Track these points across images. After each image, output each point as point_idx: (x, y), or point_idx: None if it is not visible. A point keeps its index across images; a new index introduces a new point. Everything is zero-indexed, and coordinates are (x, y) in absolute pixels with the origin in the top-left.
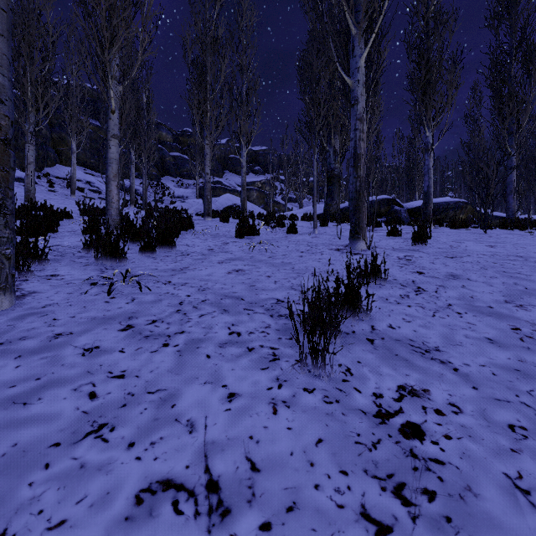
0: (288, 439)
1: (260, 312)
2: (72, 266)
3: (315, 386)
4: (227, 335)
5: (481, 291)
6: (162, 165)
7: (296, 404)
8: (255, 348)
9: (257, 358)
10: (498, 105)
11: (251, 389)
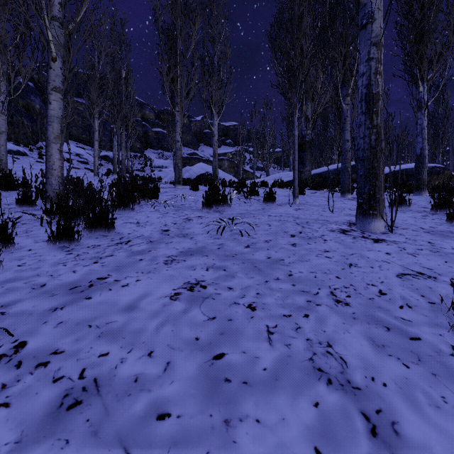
0: None
1: None
2: None
3: None
4: None
5: None
6: (146, 139)
7: None
8: None
9: None
10: None
11: None
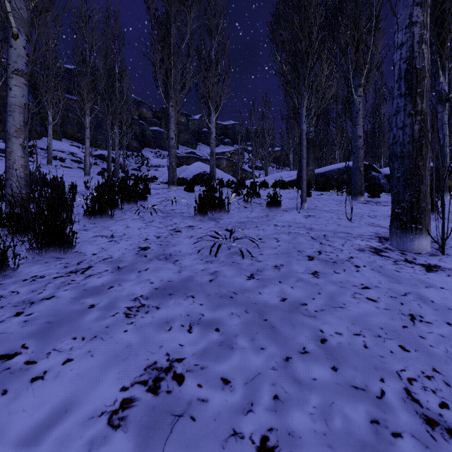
0: None
1: None
2: None
3: None
4: None
5: None
6: (143, 138)
7: None
8: None
9: None
10: None
11: None
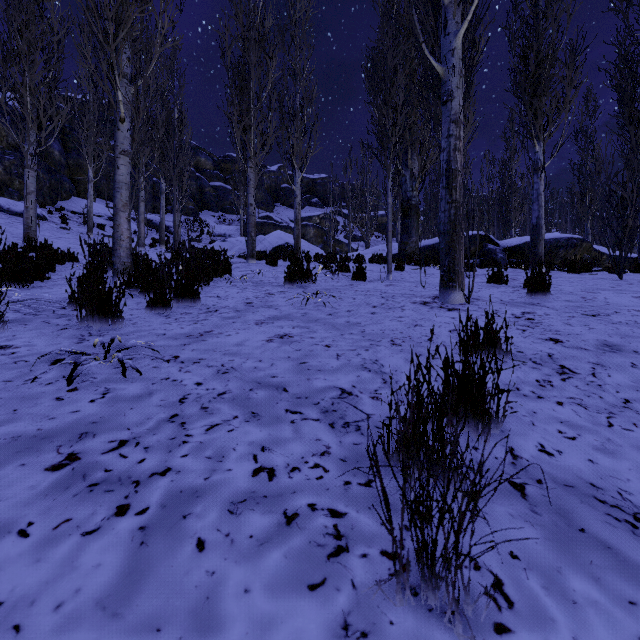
0: None
1: (312, 418)
2: (40, 331)
3: None
4: (249, 477)
5: None
6: (201, 197)
7: None
8: (298, 515)
9: (302, 548)
10: (629, 110)
11: None
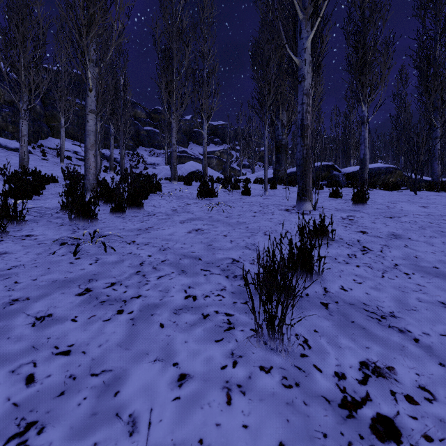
0: (244, 443)
1: (216, 273)
2: (47, 226)
3: (272, 363)
4: (183, 299)
5: (424, 250)
6: (138, 137)
7: (253, 390)
8: (209, 315)
9: (211, 327)
10: (425, 83)
11: (204, 368)
